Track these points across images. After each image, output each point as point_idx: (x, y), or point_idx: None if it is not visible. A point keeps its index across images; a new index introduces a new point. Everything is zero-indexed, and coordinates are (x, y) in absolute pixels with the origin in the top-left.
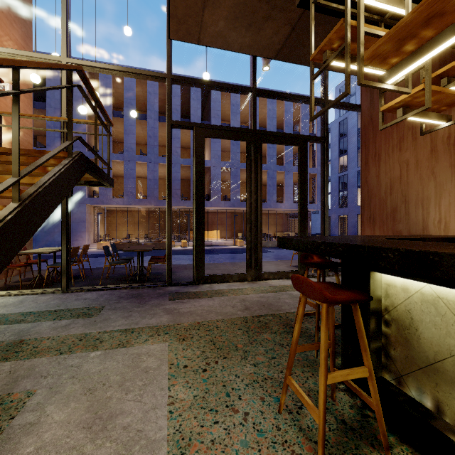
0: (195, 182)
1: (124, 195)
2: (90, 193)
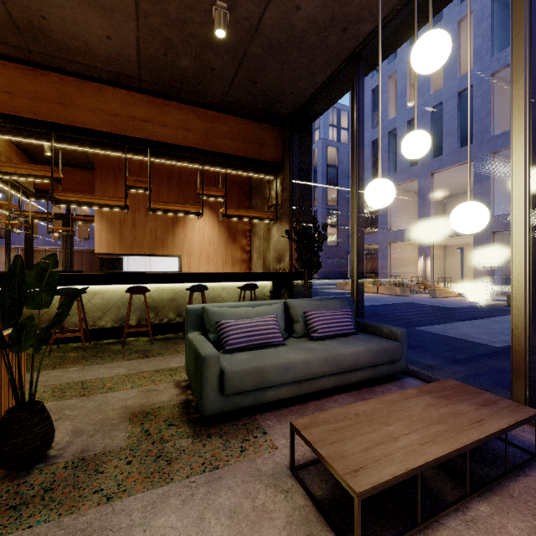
0: (25, 243)
1: (39, 237)
2: (1, 233)
